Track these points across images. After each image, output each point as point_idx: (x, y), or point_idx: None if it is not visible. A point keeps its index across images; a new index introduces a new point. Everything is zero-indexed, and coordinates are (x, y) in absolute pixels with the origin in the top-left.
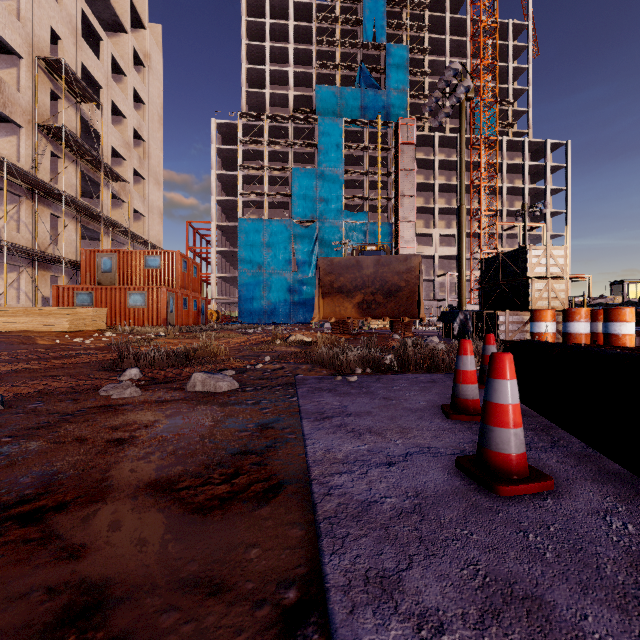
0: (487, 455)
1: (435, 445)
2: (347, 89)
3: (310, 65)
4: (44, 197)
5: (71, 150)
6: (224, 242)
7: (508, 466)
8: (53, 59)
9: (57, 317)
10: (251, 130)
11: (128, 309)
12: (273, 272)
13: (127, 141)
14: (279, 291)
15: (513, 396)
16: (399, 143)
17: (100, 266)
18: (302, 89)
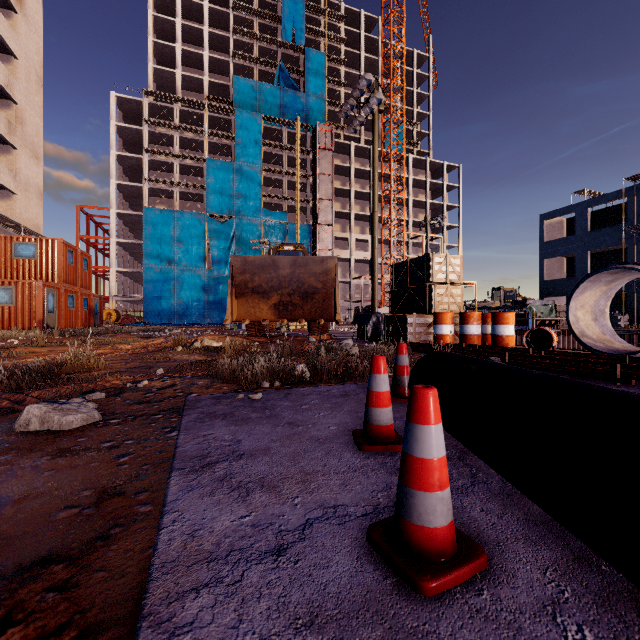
0: (407, 529)
1: (343, 500)
2: (266, 85)
3: (227, 53)
4: None
5: None
6: (126, 233)
7: (434, 545)
8: None
9: None
10: (159, 111)
11: None
12: (185, 269)
13: None
14: (192, 289)
15: (439, 447)
16: (318, 147)
17: None
18: (218, 77)
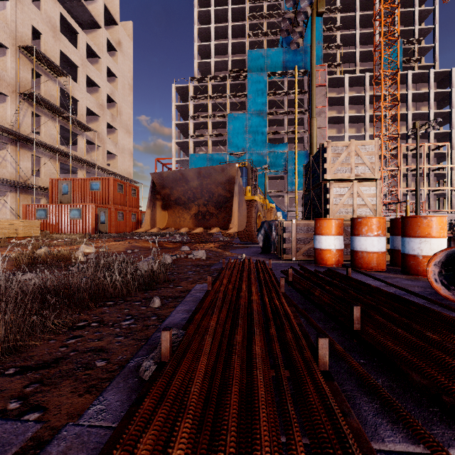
0: None
1: None
2: (272, 50)
3: (245, 36)
4: (25, 143)
5: (49, 110)
6: None
7: None
8: (28, 46)
9: (1, 227)
10: (200, 90)
11: (69, 221)
12: None
13: (101, 103)
14: None
15: None
16: None
17: (61, 190)
18: (239, 55)
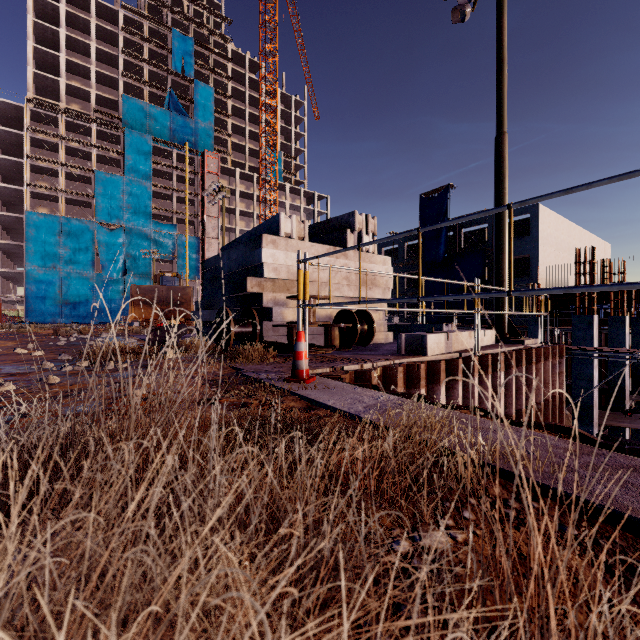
0: None
1: None
2: (156, 108)
3: (116, 68)
4: None
5: None
6: None
7: None
8: None
9: None
10: (42, 117)
11: None
12: (72, 271)
13: None
14: (80, 291)
15: None
16: (205, 171)
17: None
18: (106, 88)
